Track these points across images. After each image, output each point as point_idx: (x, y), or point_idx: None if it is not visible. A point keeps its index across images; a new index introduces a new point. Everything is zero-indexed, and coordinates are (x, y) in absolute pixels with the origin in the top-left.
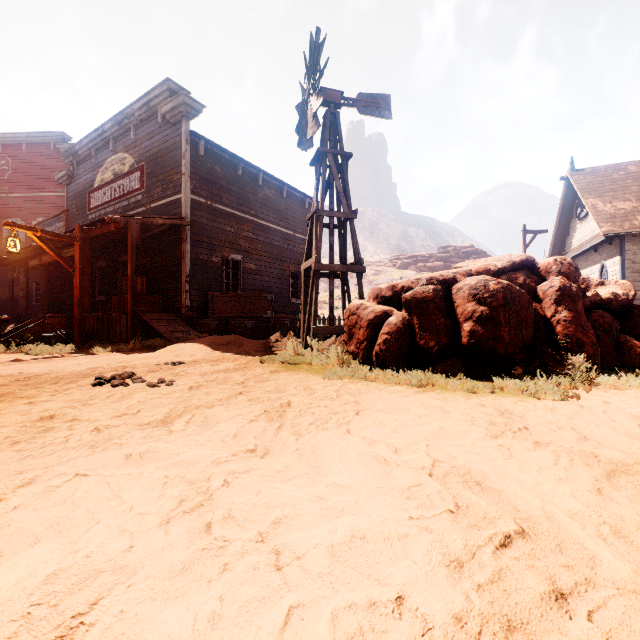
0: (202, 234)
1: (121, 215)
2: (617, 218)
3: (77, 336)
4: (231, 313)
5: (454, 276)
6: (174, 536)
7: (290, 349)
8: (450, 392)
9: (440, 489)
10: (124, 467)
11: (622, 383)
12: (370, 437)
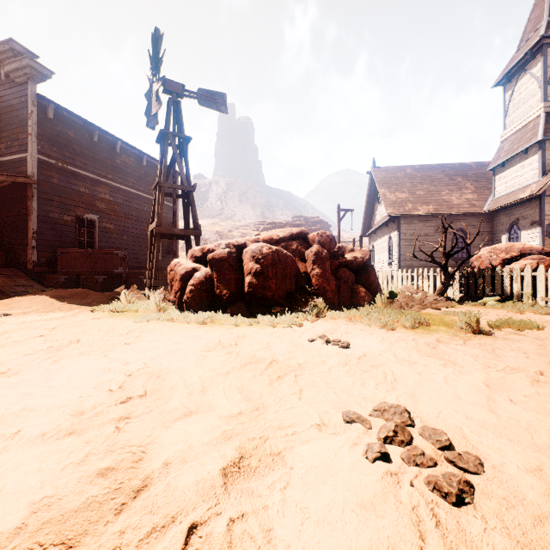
0: (52, 193)
1: None
2: (397, 204)
3: None
4: (82, 268)
5: (245, 242)
6: None
7: (123, 299)
8: (221, 326)
9: (120, 380)
10: None
11: (338, 315)
12: (117, 357)
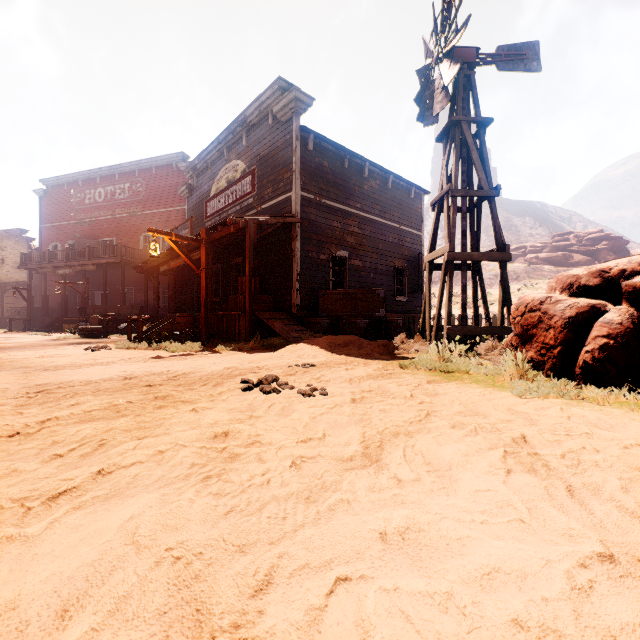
0: (311, 231)
1: (240, 216)
2: None
3: (203, 334)
4: (342, 312)
5: None
6: None
7: (433, 353)
8: None
9: None
10: (392, 562)
11: None
12: None
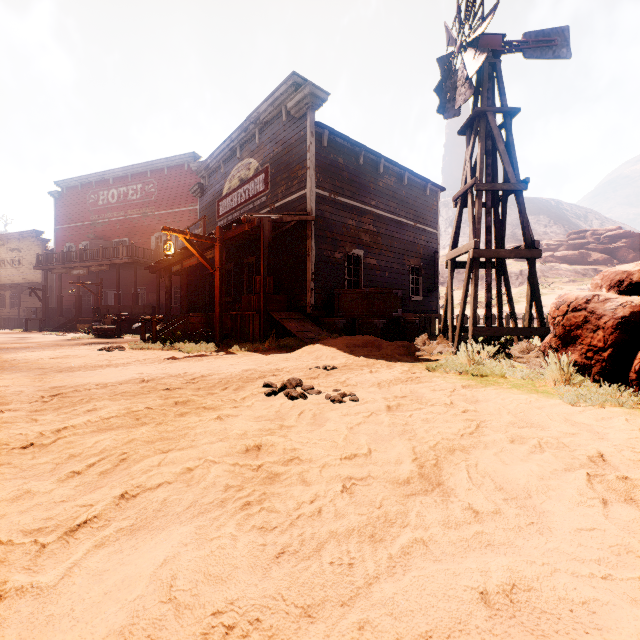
0: (325, 229)
1: (254, 214)
2: None
3: (217, 335)
4: (358, 312)
5: None
6: None
7: (462, 355)
8: None
9: None
10: (508, 639)
11: None
12: None
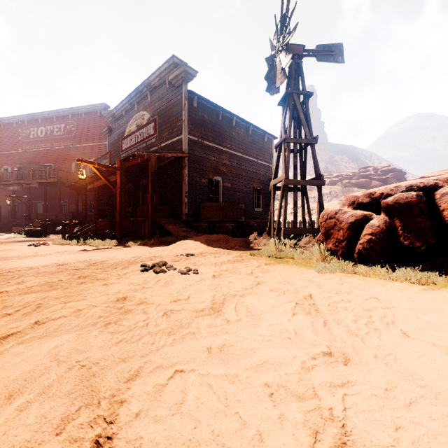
0: (195, 163)
1: (145, 151)
2: None
3: (118, 234)
4: (216, 218)
5: (435, 183)
6: None
7: (272, 246)
8: None
9: None
10: (211, 362)
11: None
12: (443, 345)
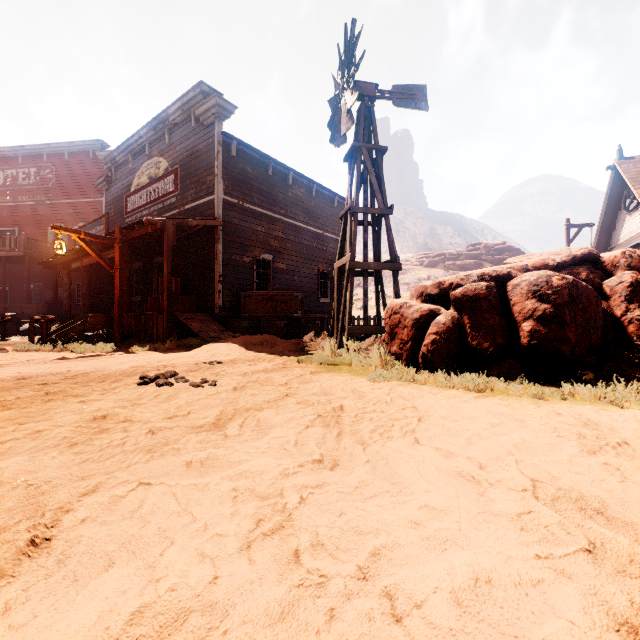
0: (234, 234)
1: (158, 217)
2: None
3: (117, 335)
4: (263, 313)
5: (509, 272)
6: (261, 566)
7: (327, 349)
8: (514, 398)
9: (561, 519)
10: (186, 476)
11: None
12: (445, 449)
